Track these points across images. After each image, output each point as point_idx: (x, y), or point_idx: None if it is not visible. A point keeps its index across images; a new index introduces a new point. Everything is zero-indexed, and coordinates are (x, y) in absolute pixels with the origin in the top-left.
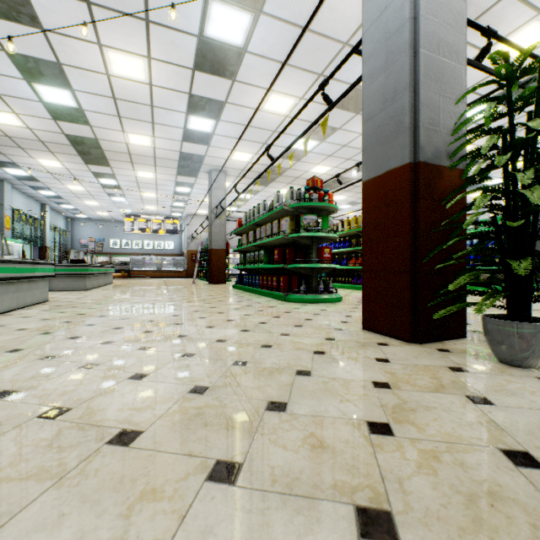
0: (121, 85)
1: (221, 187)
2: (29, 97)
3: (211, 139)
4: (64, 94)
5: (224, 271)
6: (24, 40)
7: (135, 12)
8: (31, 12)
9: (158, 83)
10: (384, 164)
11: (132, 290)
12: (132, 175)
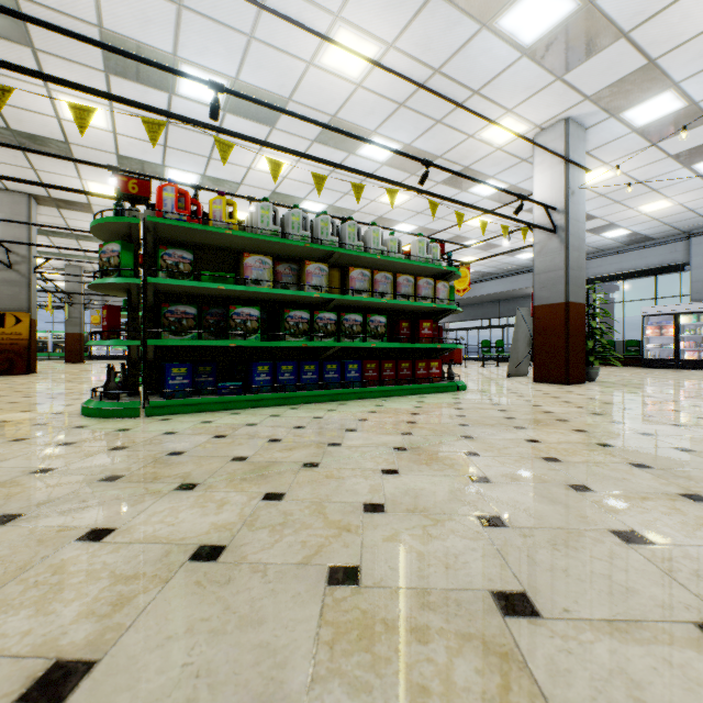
0: None
1: None
2: None
3: None
4: None
5: None
6: None
7: None
8: None
9: None
10: (578, 298)
11: (73, 700)
12: None
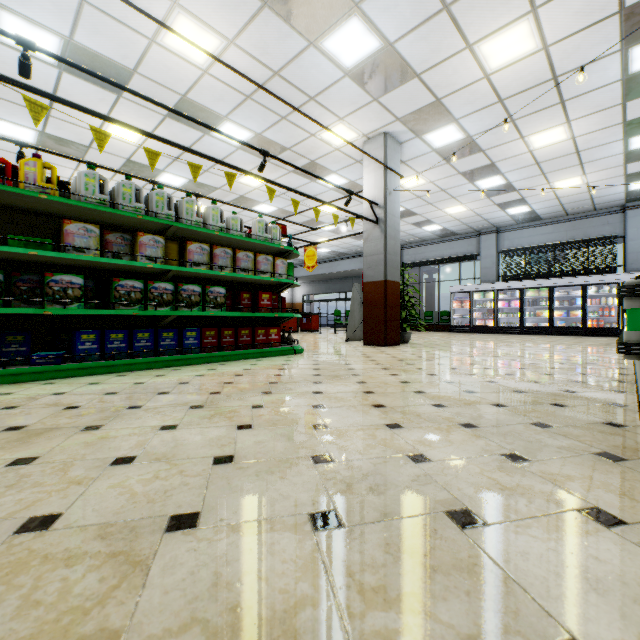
0: None
1: None
2: None
3: None
4: None
5: None
6: None
7: None
8: None
9: None
10: (394, 277)
11: None
12: None
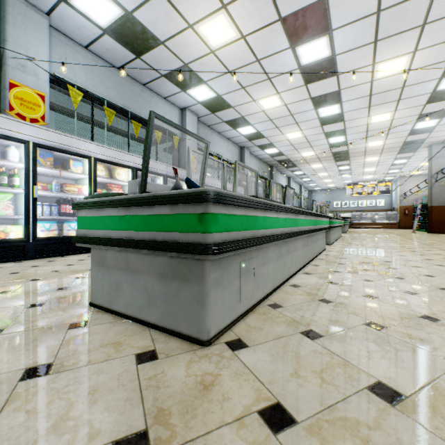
0: (373, 125)
1: (441, 156)
2: (323, 144)
3: (433, 129)
4: (340, 138)
5: (444, 223)
6: (333, 127)
7: (392, 100)
8: (342, 118)
9: (397, 117)
10: None
11: (372, 234)
12: (361, 161)
